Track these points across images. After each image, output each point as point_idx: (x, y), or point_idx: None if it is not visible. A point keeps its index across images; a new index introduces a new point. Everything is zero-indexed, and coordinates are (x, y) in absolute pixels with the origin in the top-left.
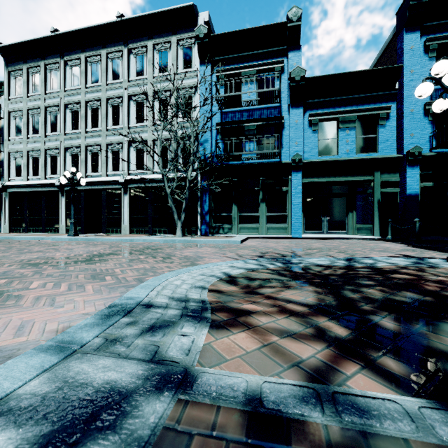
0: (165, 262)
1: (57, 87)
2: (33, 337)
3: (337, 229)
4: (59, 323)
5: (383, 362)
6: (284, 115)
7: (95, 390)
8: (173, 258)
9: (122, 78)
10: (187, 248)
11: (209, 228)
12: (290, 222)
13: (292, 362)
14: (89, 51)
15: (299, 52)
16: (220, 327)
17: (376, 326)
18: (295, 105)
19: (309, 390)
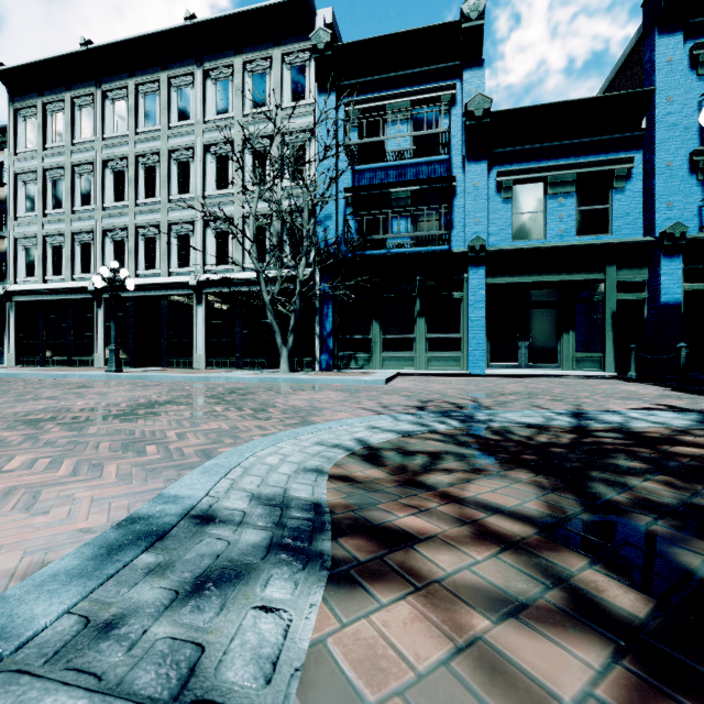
0: (256, 419)
1: (90, 134)
2: None
3: (542, 360)
4: (26, 554)
5: None
6: (456, 173)
7: None
8: (271, 411)
9: (193, 117)
10: (296, 392)
11: (334, 359)
12: (465, 350)
13: None
14: (142, 75)
15: (481, 71)
16: (351, 579)
17: (698, 581)
18: (475, 157)
19: None
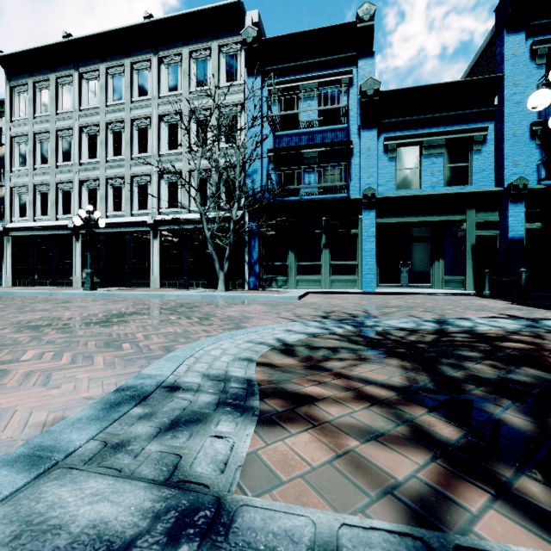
0: (202, 325)
1: (70, 106)
2: (8, 434)
3: (419, 282)
4: (50, 412)
5: (521, 486)
6: (353, 138)
7: (72, 540)
8: (212, 319)
9: (150, 93)
10: (231, 305)
11: (259, 281)
12: (360, 274)
13: (381, 485)
14: (111, 61)
15: (372, 60)
16: (273, 422)
17: (497, 422)
18: (367, 126)
19: (415, 543)
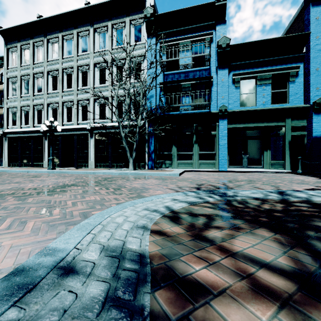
0: (115, 194)
1: (41, 59)
2: None
3: (254, 164)
4: None
5: None
6: (213, 75)
7: None
8: (122, 189)
9: (89, 50)
10: (136, 179)
11: (154, 163)
12: (217, 159)
13: None
14: (65, 31)
15: (225, 26)
16: None
17: None
18: (222, 67)
19: None
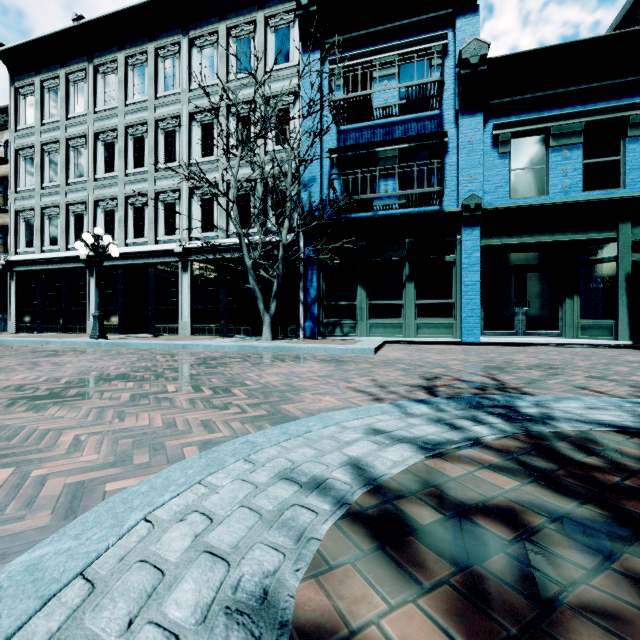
0: (210, 406)
1: (83, 108)
2: None
3: (542, 327)
4: None
5: None
6: (448, 129)
7: None
8: (234, 392)
9: (179, 86)
10: (274, 363)
11: (318, 326)
12: (458, 316)
13: None
14: (131, 48)
15: (476, 17)
16: None
17: None
18: (469, 110)
19: None
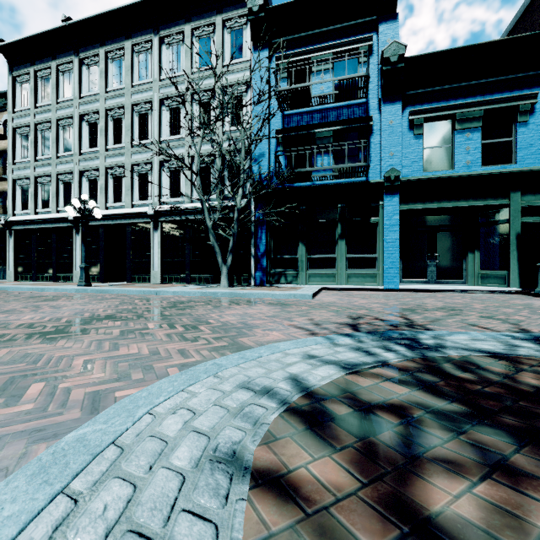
0: (183, 339)
1: (71, 94)
2: None
3: (449, 277)
4: None
5: None
6: (373, 114)
7: None
8: (201, 328)
9: (151, 76)
10: (231, 306)
11: (266, 276)
12: (381, 268)
13: None
14: (111, 44)
15: (396, 23)
16: None
17: None
18: (389, 99)
19: None
